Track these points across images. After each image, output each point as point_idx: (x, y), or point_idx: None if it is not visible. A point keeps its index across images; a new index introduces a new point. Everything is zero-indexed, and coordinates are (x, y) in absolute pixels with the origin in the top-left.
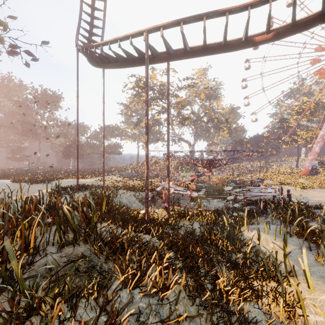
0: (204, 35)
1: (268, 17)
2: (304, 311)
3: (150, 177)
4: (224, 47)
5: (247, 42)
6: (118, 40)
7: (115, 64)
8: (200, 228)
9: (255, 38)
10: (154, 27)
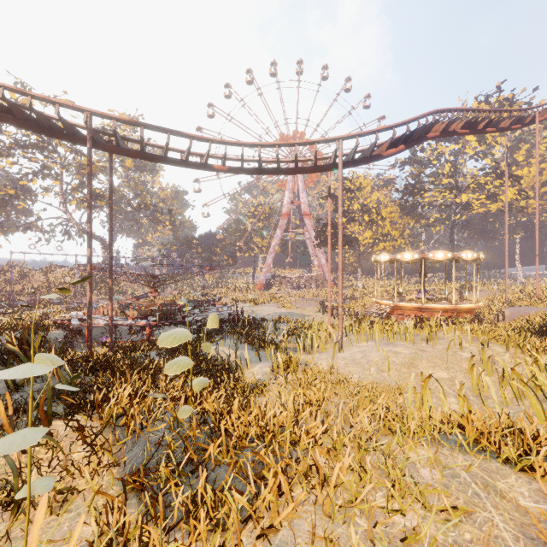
0: (167, 147)
1: (224, 155)
2: (244, 375)
3: (19, 307)
4: (186, 163)
5: (207, 167)
6: (28, 96)
7: (3, 116)
8: (160, 355)
9: (214, 166)
10: (103, 114)
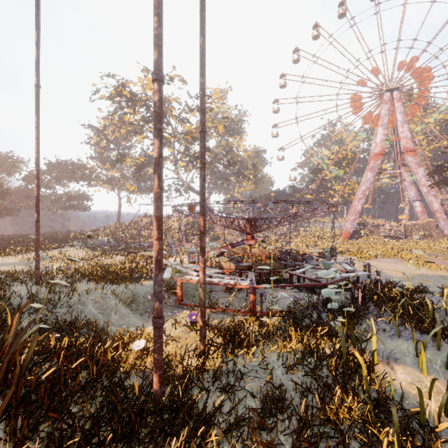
0: None
1: None
2: None
3: (142, 248)
4: None
5: None
6: None
7: None
8: (294, 383)
9: None
10: None
